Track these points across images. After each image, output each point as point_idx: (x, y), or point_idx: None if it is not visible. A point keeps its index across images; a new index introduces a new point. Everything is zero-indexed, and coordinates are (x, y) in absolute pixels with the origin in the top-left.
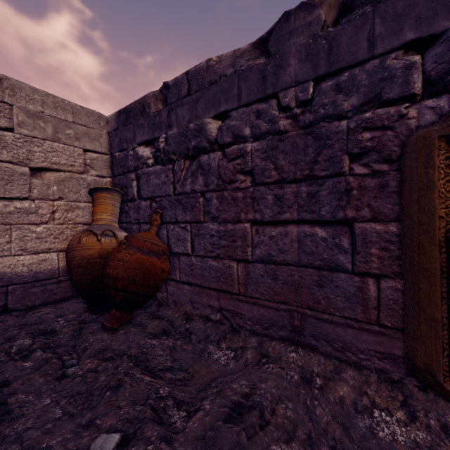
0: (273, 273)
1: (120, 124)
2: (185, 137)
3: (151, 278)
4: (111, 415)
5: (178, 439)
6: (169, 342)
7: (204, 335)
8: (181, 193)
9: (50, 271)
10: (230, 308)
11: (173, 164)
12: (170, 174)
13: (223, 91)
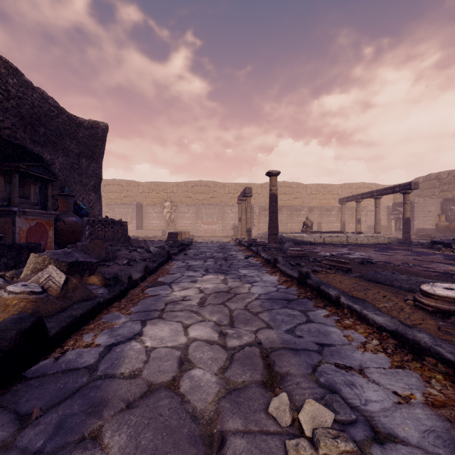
0: None
1: (444, 201)
2: None
3: None
4: None
5: None
6: None
7: None
8: None
9: (431, 228)
10: None
11: None
12: None
13: None
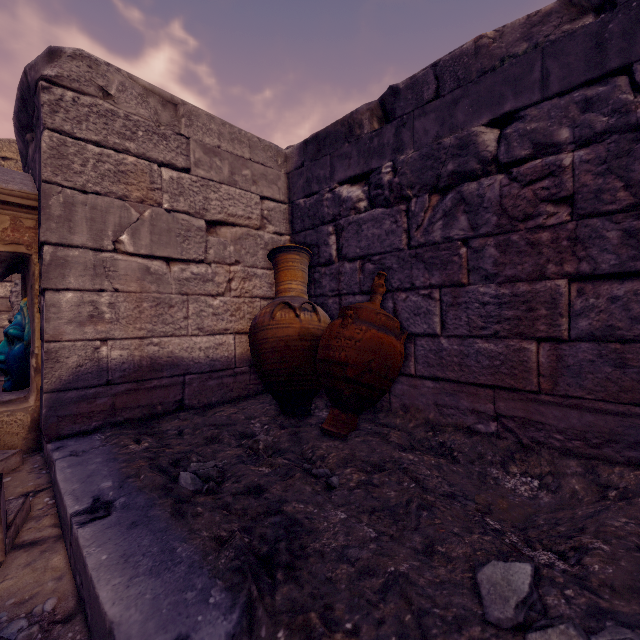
0: (615, 356)
1: (307, 158)
2: (434, 160)
3: (390, 365)
4: (449, 542)
5: (594, 587)
6: (428, 458)
7: (473, 454)
8: (422, 245)
9: (226, 360)
10: (516, 414)
11: (406, 204)
12: (401, 219)
13: (509, 81)
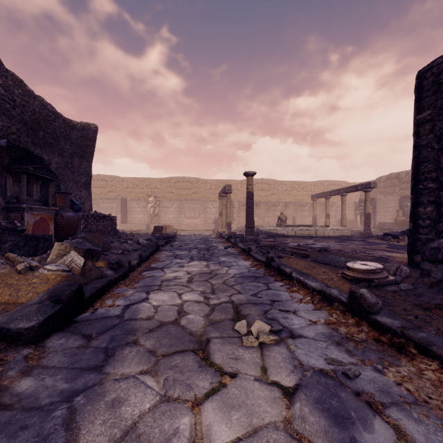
0: None
1: (402, 198)
2: None
3: None
4: None
5: None
6: None
7: None
8: None
9: (390, 222)
10: None
11: None
12: None
13: None
